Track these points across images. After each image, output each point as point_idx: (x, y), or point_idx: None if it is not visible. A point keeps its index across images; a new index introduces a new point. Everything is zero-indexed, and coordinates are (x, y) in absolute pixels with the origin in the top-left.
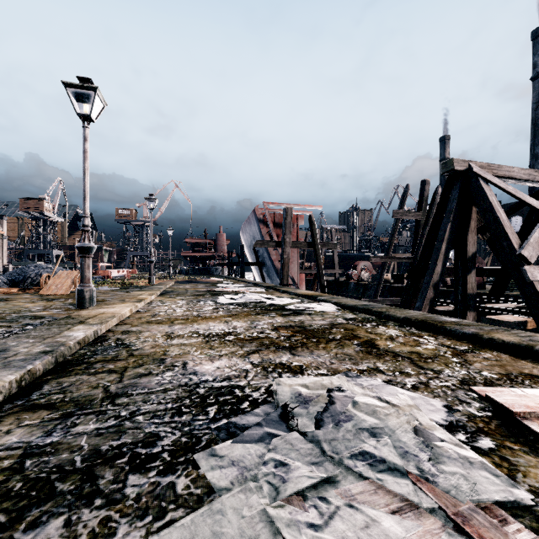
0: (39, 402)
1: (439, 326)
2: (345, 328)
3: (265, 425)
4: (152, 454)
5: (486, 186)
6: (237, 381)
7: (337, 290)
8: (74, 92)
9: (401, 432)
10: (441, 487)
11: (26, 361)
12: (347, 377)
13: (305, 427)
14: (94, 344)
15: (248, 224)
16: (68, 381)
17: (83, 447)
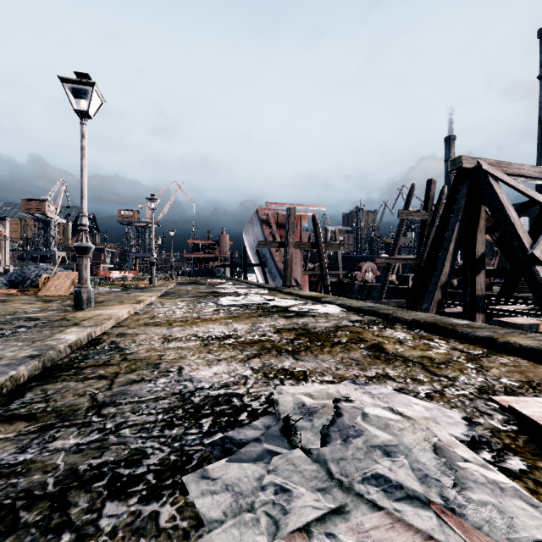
0: (18, 413)
1: (450, 329)
2: (351, 330)
3: (265, 441)
4: (135, 475)
5: (496, 184)
6: (235, 388)
7: (341, 291)
8: (71, 87)
9: (418, 451)
10: (471, 521)
11: (10, 366)
12: (354, 385)
13: (309, 443)
14: (87, 348)
15: (250, 225)
16: (54, 388)
17: (59, 467)
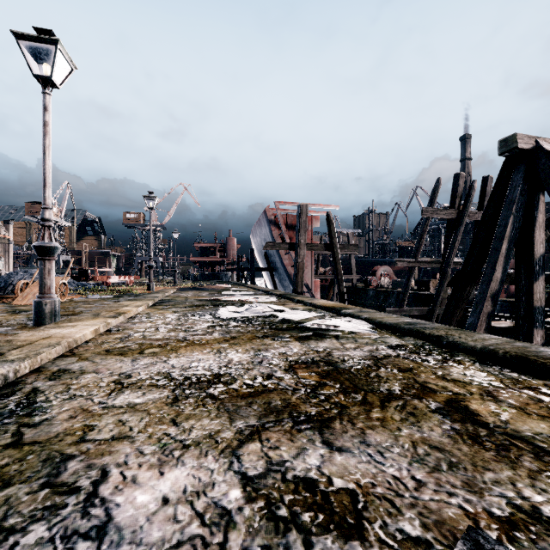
0: None
1: None
2: (398, 366)
3: None
4: None
5: None
6: None
7: (354, 297)
8: (31, 48)
9: None
10: None
11: None
12: None
13: None
14: None
15: (258, 226)
16: None
17: None
